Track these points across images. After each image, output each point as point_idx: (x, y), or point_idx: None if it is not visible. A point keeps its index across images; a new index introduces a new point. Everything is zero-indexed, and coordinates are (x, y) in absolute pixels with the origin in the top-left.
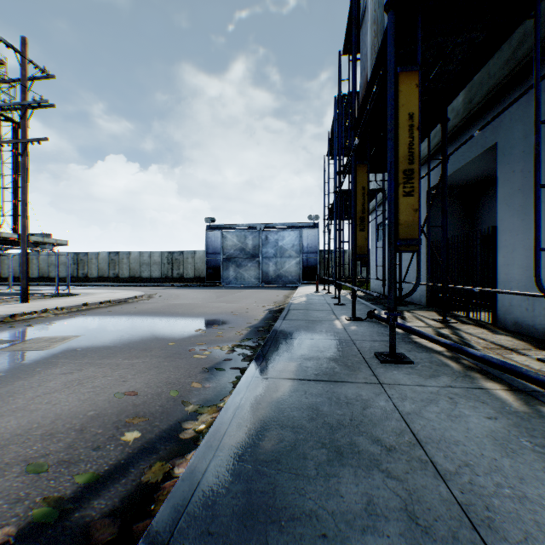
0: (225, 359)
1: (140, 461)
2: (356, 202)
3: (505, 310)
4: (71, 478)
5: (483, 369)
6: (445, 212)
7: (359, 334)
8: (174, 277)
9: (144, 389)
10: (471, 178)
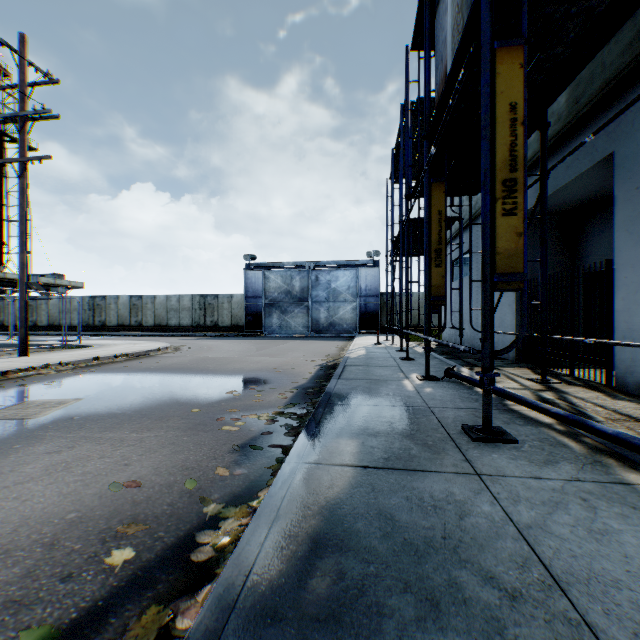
0: (263, 433)
1: (127, 603)
2: (430, 230)
3: (625, 368)
4: (15, 634)
5: (615, 451)
6: (545, 242)
7: (437, 398)
8: (207, 325)
9: (151, 477)
10: (573, 201)
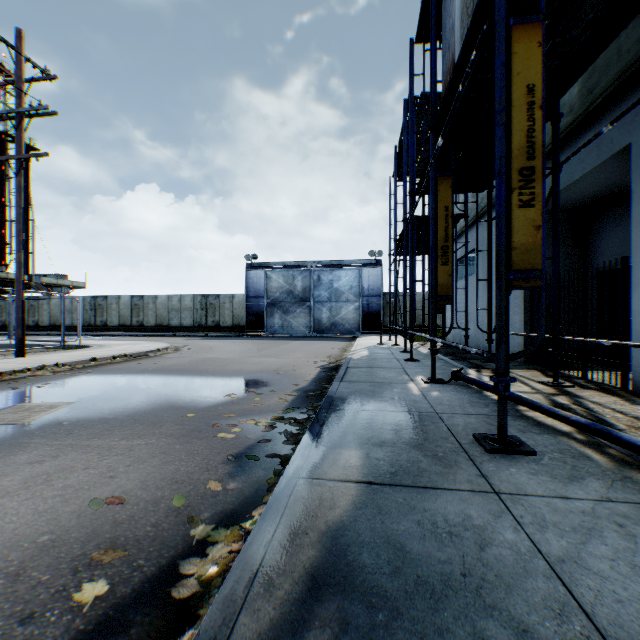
0: (260, 441)
1: None
2: (436, 226)
3: None
4: None
5: None
6: (557, 239)
7: (445, 403)
8: (208, 325)
9: (136, 492)
10: (585, 197)
